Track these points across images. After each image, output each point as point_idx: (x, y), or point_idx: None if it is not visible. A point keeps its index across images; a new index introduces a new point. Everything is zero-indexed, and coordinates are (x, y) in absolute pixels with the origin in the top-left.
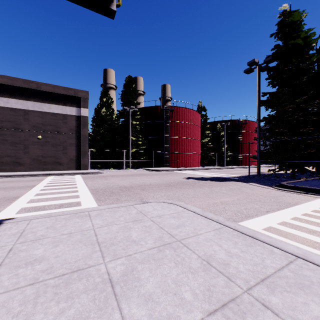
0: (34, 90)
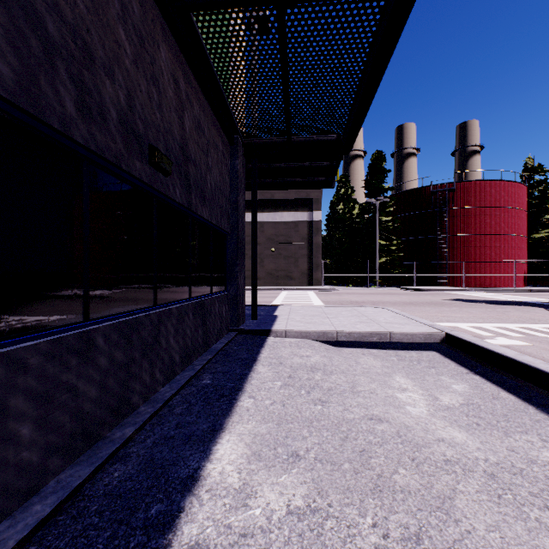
0: (268, 200)
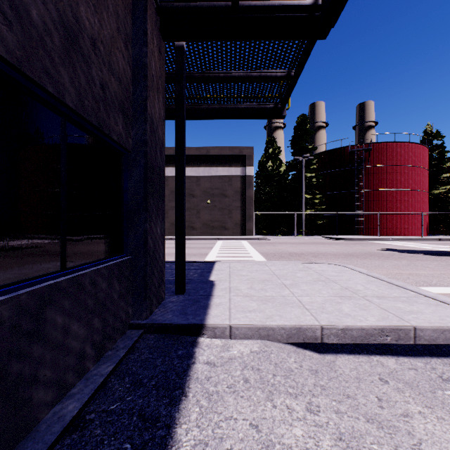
0: (204, 155)
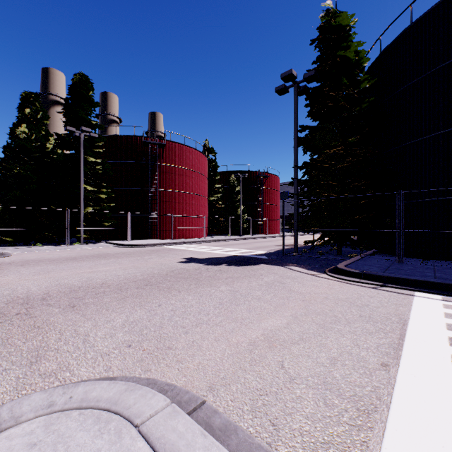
0: None
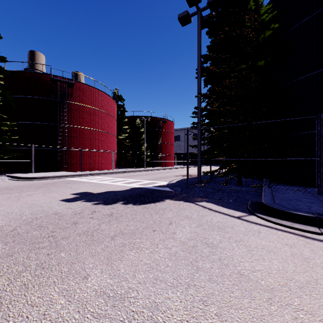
0: None
